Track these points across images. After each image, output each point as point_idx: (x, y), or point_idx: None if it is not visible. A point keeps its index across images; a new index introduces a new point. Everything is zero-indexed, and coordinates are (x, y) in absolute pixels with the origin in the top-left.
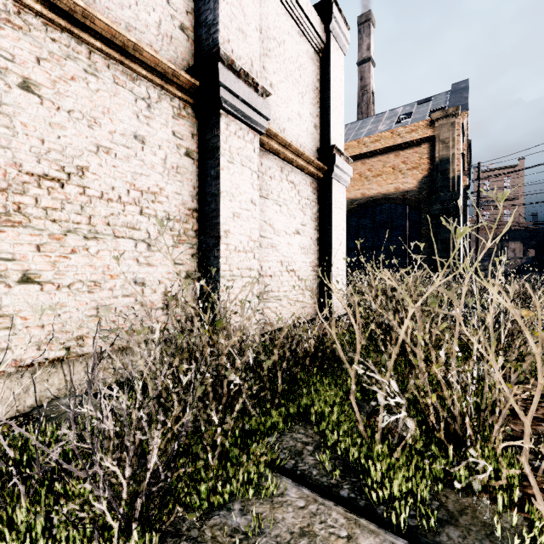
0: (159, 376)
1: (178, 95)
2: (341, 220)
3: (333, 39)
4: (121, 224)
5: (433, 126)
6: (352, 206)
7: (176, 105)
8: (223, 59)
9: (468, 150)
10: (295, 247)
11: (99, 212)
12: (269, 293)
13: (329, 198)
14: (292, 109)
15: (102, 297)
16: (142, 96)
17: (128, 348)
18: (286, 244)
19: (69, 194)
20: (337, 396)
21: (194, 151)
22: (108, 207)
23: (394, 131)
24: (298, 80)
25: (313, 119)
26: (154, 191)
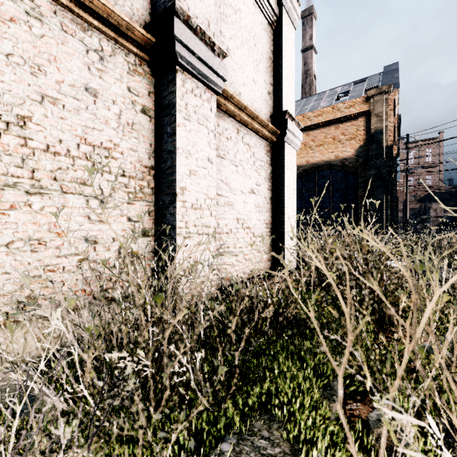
0: (87, 360)
1: (133, 51)
2: (292, 181)
3: (285, 13)
4: (70, 180)
5: (368, 102)
6: (298, 172)
7: (131, 61)
8: (179, 13)
9: (398, 124)
10: (250, 206)
11: (44, 165)
12: (226, 249)
13: (281, 160)
14: (248, 75)
15: (47, 256)
16: (94, 48)
17: (78, 308)
18: (242, 202)
19: (7, 145)
20: (307, 381)
21: (150, 109)
22: (54, 161)
23: (335, 106)
24: (253, 48)
25: (266, 86)
26: (107, 147)
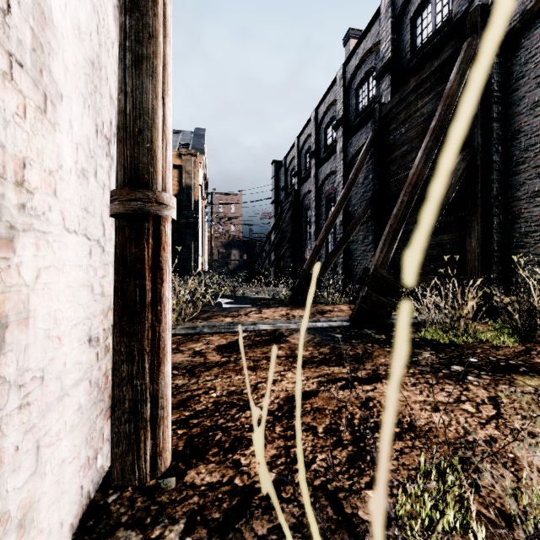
0: None
1: None
2: None
3: None
4: None
5: (181, 158)
6: None
7: None
8: None
9: (205, 181)
10: None
11: None
12: None
13: None
14: None
15: None
16: None
17: None
18: None
19: None
20: None
21: None
22: None
23: None
24: None
25: None
26: None
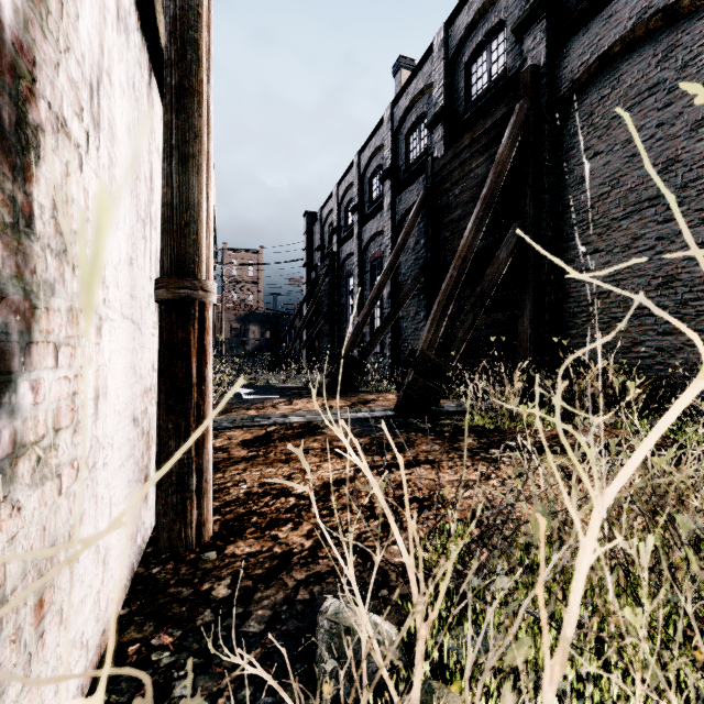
0: None
1: None
2: None
3: None
4: None
5: None
6: None
7: None
8: None
9: (214, 233)
10: None
11: None
12: None
13: None
14: None
15: None
16: None
17: None
18: None
19: None
20: None
21: None
22: None
23: None
24: None
25: None
26: None
